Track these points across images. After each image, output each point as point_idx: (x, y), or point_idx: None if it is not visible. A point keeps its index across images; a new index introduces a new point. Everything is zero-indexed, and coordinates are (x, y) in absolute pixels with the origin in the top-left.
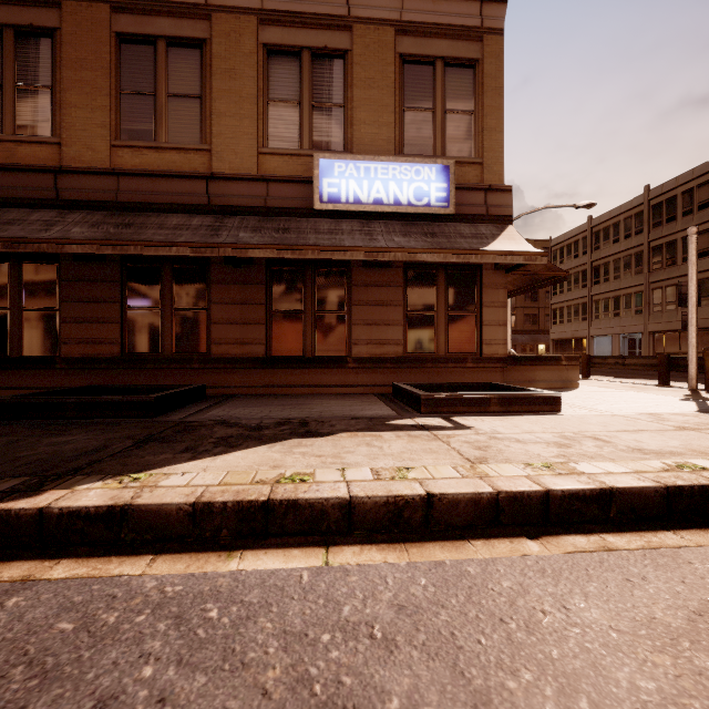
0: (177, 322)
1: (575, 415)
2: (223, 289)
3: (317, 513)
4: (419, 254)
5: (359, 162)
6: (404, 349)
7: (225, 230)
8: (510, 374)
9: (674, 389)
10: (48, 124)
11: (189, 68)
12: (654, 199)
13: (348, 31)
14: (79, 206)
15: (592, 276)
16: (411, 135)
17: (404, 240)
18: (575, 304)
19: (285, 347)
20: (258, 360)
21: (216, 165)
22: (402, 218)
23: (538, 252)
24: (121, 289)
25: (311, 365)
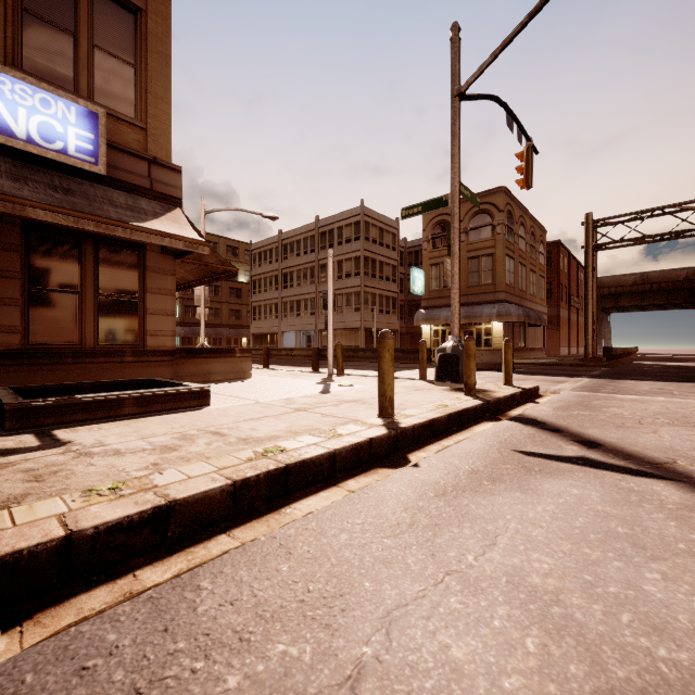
0: None
1: (220, 408)
2: None
3: None
4: (31, 208)
5: None
6: (25, 339)
7: None
8: (184, 368)
9: (319, 374)
10: None
11: None
12: (322, 228)
13: None
14: None
15: (282, 281)
16: (36, 49)
17: (12, 186)
18: (270, 303)
19: None
20: None
21: None
22: (18, 157)
23: (200, 240)
24: None
25: None
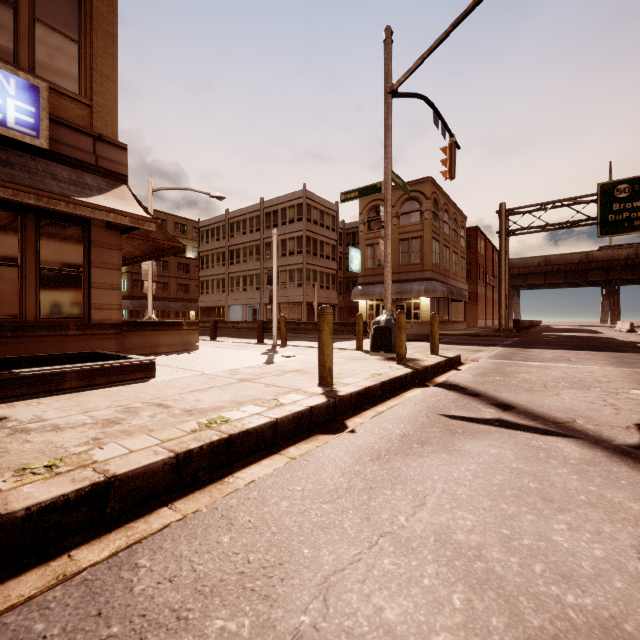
0: None
1: (166, 380)
2: None
3: None
4: None
5: None
6: None
7: None
8: (130, 341)
9: (264, 346)
10: None
11: None
12: (267, 209)
13: None
14: None
15: (229, 257)
16: None
17: None
18: (217, 278)
19: None
20: None
21: None
22: None
23: (147, 217)
24: None
25: None
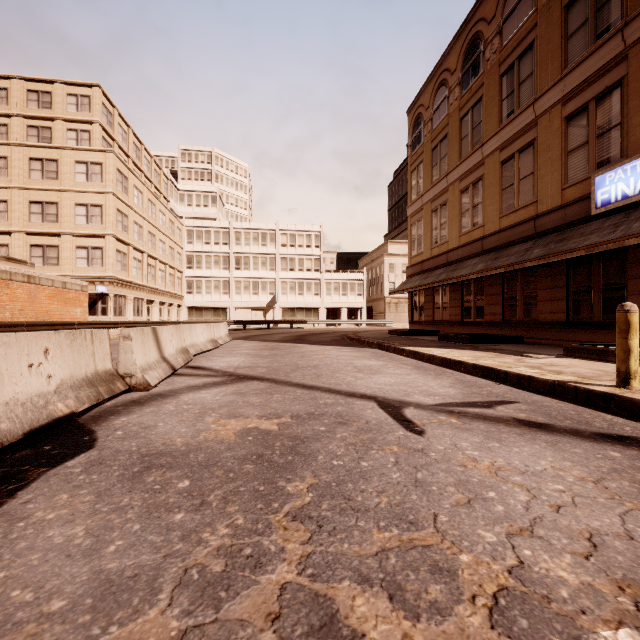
0: (524, 302)
1: None
2: (543, 281)
3: (420, 355)
4: (626, 240)
5: (625, 165)
6: None
7: (530, 250)
8: None
9: None
10: (481, 218)
11: (528, 159)
12: None
13: (624, 61)
14: (487, 252)
15: None
16: None
17: (639, 225)
18: None
19: (579, 314)
20: (561, 323)
21: (540, 208)
22: None
23: None
24: (502, 287)
25: (595, 327)
